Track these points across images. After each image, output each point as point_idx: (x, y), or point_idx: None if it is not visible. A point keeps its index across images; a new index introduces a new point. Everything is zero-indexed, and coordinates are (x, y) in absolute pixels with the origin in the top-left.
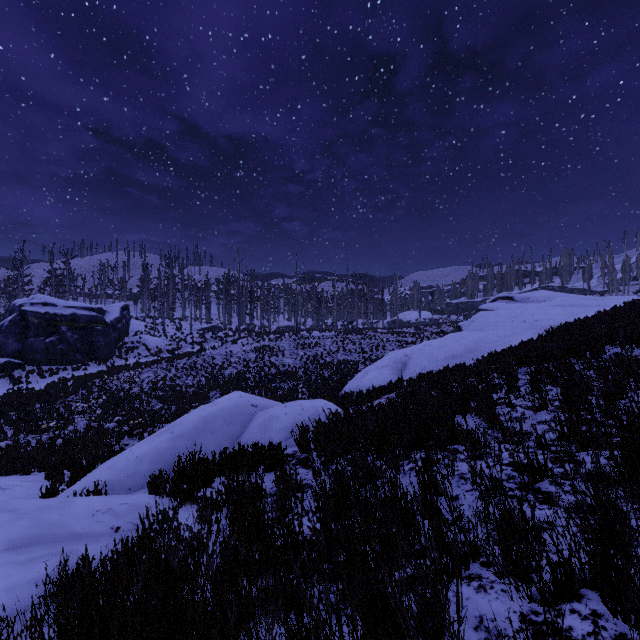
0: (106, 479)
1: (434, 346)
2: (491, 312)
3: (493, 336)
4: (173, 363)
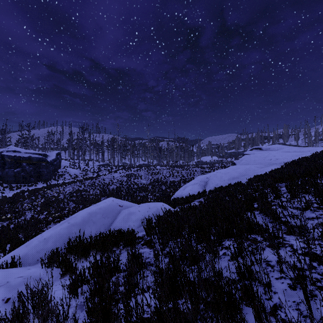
0: (23, 253)
1: (222, 173)
2: (251, 155)
3: (254, 167)
4: (83, 182)
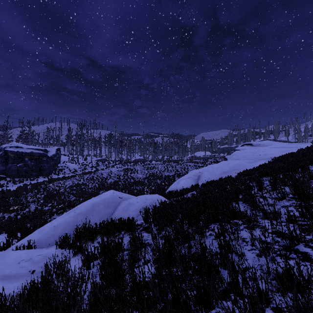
0: (36, 238)
1: (214, 167)
2: (242, 151)
3: (244, 162)
4: (82, 177)
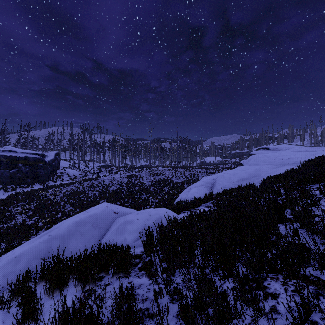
0: None
1: (230, 173)
2: (260, 155)
3: (265, 167)
4: (81, 184)
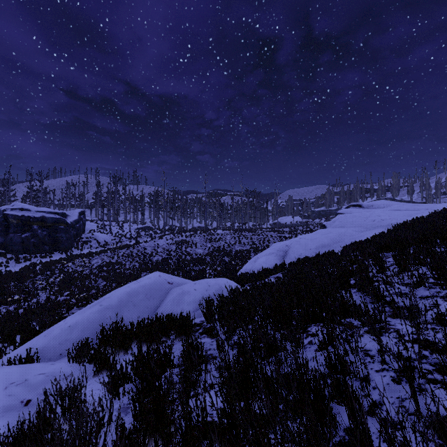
0: (40, 346)
1: (308, 238)
2: (348, 214)
3: (352, 231)
4: (116, 252)
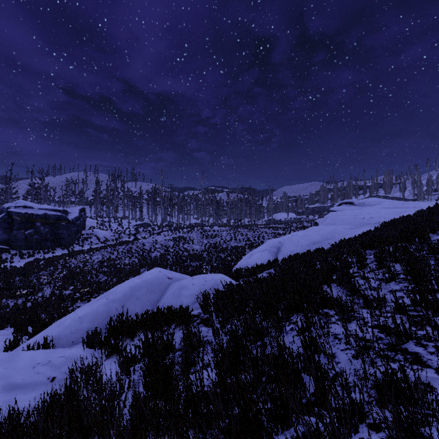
0: (55, 334)
1: (300, 236)
2: (339, 212)
3: (341, 228)
4: (115, 248)
